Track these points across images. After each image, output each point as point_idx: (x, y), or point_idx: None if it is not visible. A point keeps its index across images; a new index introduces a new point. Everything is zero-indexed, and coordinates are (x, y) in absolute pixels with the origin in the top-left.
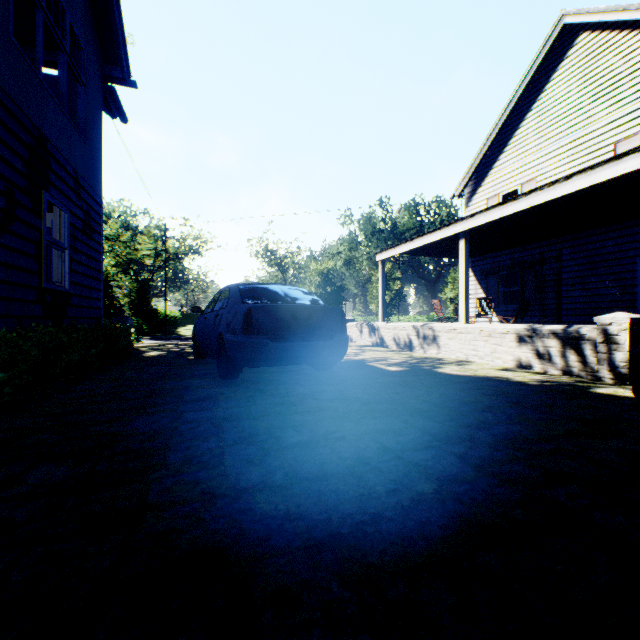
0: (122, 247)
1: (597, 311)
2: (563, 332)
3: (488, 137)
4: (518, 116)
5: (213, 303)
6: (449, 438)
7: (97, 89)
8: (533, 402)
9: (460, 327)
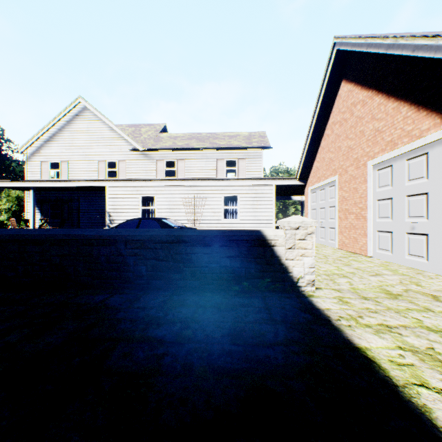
0: None
1: (93, 224)
2: None
3: (43, 129)
4: (60, 127)
5: None
6: None
7: None
8: None
9: None
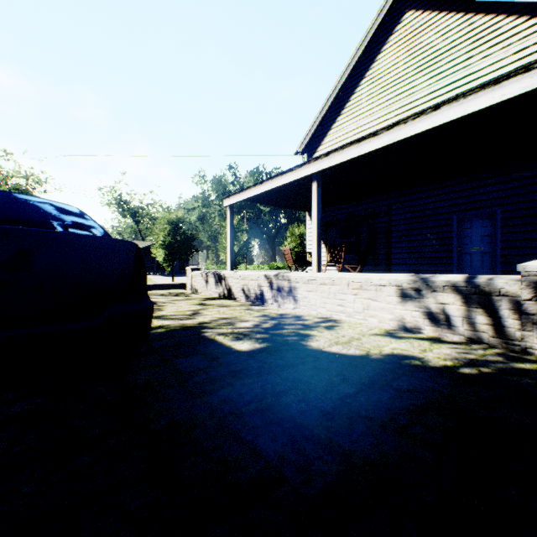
0: None
1: (420, 260)
2: (467, 284)
3: (328, 98)
4: (354, 82)
5: None
6: None
7: None
8: None
9: (323, 277)
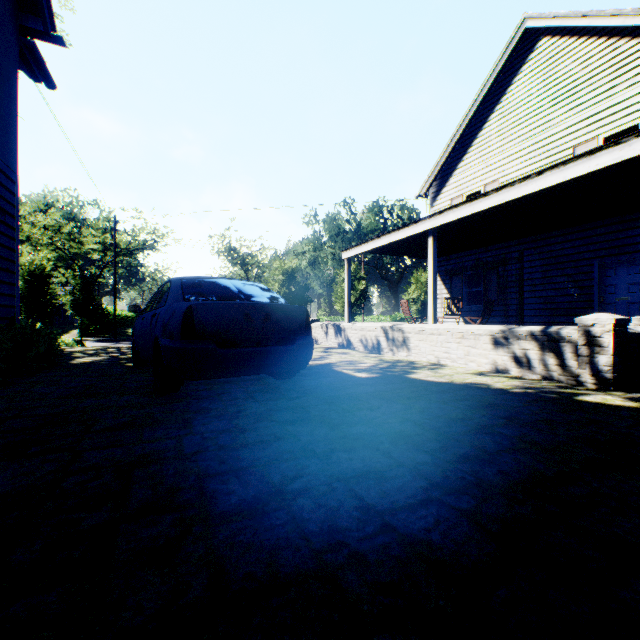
0: (65, 240)
1: (557, 312)
2: (542, 334)
3: (453, 137)
4: (482, 117)
5: (153, 301)
6: (450, 482)
7: (8, 39)
8: (528, 417)
9: (431, 328)
